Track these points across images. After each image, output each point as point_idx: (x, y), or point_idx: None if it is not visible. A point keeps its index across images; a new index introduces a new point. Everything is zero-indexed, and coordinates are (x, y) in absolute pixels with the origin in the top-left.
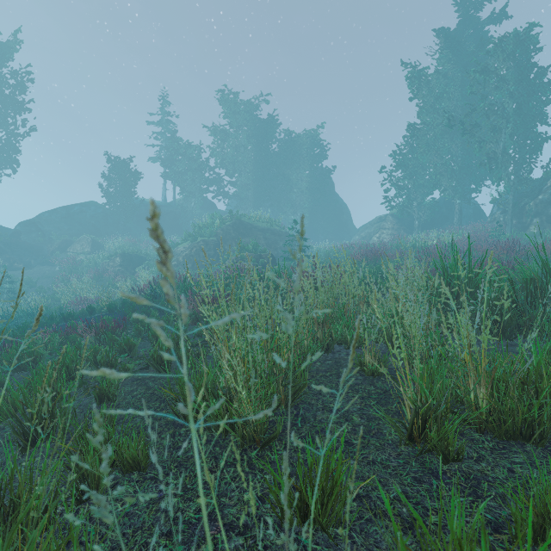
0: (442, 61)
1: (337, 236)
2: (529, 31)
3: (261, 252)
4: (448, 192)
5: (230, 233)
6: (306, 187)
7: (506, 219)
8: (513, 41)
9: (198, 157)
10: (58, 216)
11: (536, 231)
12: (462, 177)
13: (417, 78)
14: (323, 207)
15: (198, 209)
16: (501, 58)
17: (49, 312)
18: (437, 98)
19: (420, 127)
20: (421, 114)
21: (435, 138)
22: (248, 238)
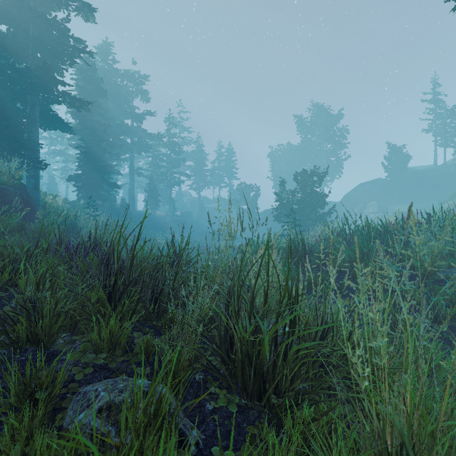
0: None
1: None
2: None
3: None
4: None
5: None
6: None
7: None
8: None
9: None
10: (357, 192)
11: None
12: None
13: None
14: None
15: None
16: None
17: None
18: None
19: None
20: None
21: None
22: None
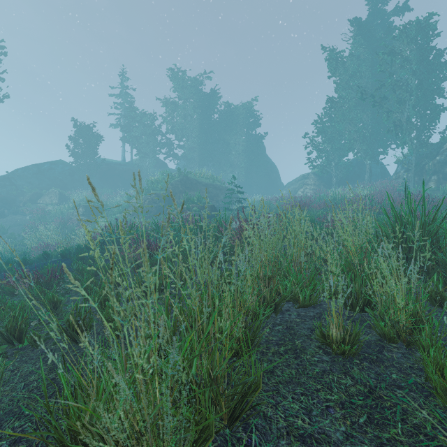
0: (356, 45)
1: (268, 191)
2: (428, 20)
3: (204, 203)
4: (361, 154)
5: (178, 188)
6: (242, 150)
7: (409, 176)
8: (415, 28)
9: (152, 124)
10: (29, 172)
11: (434, 186)
12: (372, 142)
13: (335, 59)
14: (256, 166)
15: (152, 168)
16: (405, 42)
17: (13, 256)
18: (352, 76)
19: (337, 100)
20: (338, 89)
21: (349, 109)
22: (193, 192)
